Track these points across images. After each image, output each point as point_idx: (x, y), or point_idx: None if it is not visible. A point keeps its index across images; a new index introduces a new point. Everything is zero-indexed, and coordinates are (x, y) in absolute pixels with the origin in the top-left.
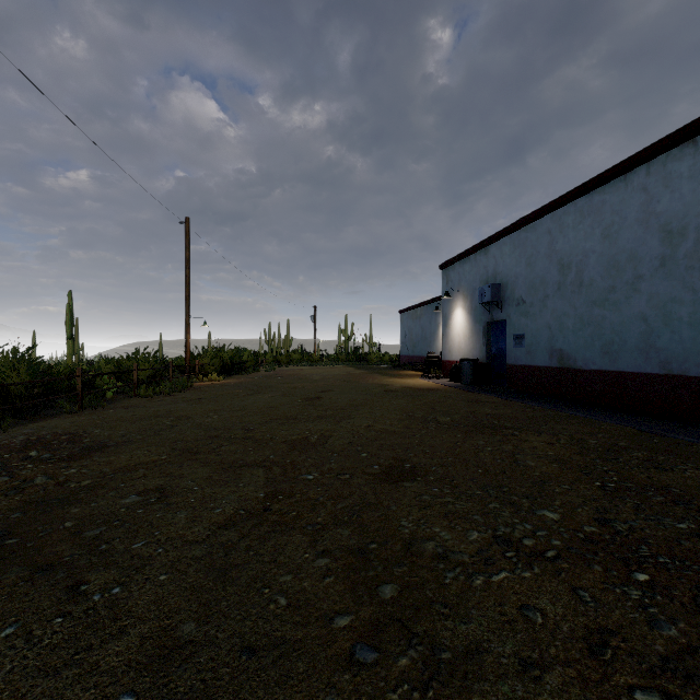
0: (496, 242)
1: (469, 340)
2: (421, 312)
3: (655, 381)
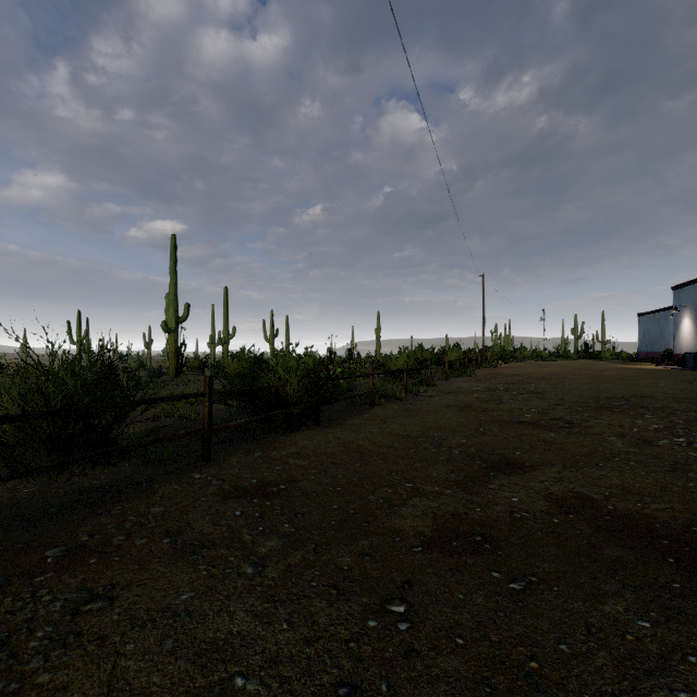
0: None
1: (694, 340)
2: (659, 316)
3: None
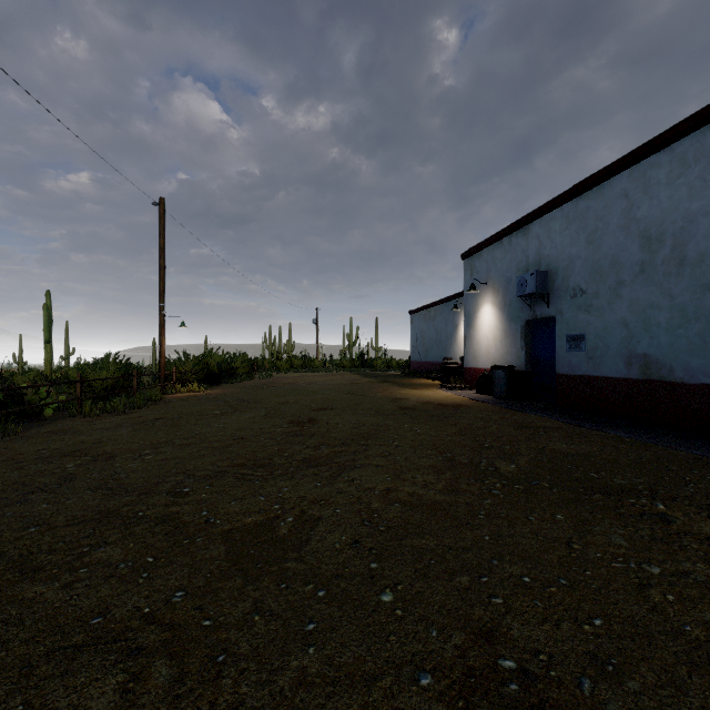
0: (540, 218)
1: (502, 343)
2: (435, 312)
3: None
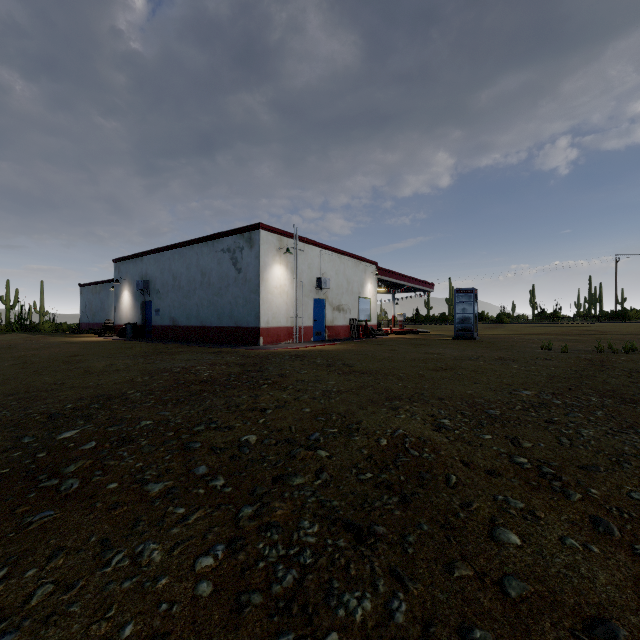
0: (147, 256)
1: (133, 311)
2: (101, 288)
3: (200, 329)
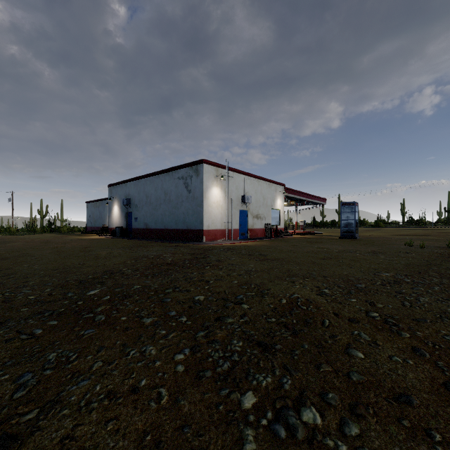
0: (129, 182)
1: (120, 219)
2: (99, 204)
3: (163, 230)
